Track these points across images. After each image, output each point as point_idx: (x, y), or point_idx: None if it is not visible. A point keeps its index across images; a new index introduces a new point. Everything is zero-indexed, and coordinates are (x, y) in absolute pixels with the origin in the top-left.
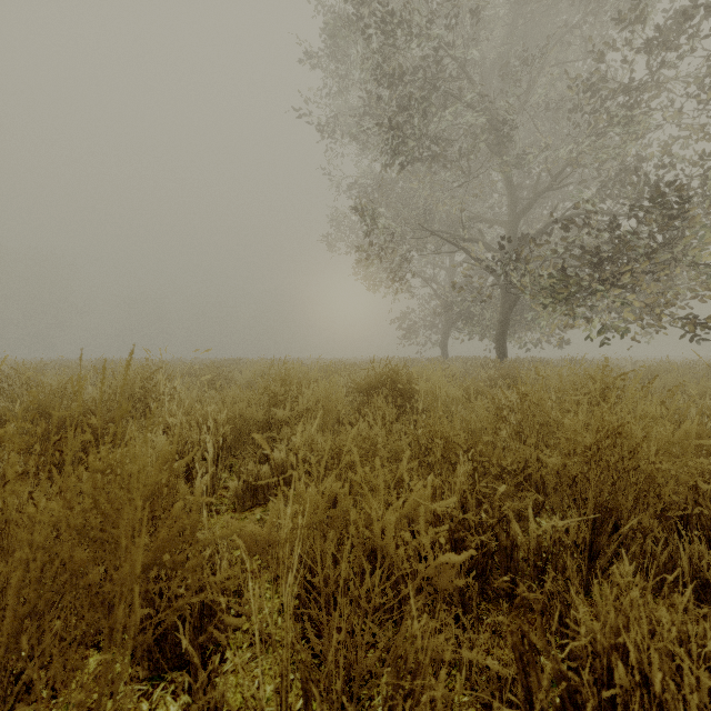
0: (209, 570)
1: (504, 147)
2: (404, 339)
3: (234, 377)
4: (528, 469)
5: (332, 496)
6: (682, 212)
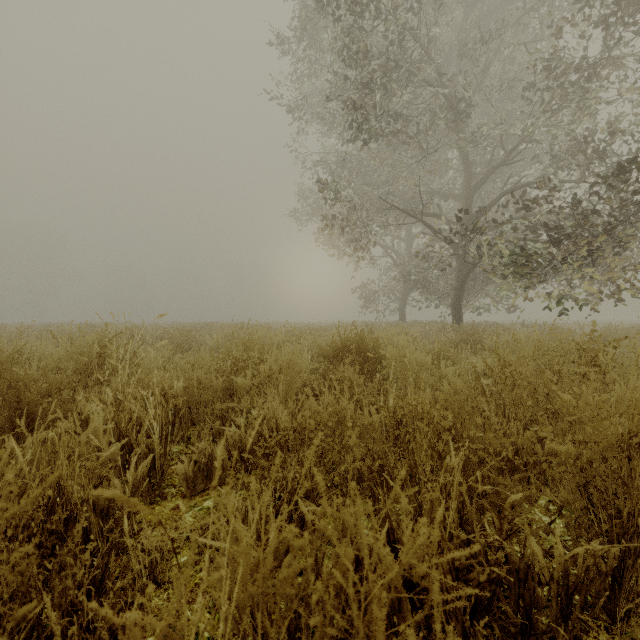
0: (104, 637)
1: (461, 123)
2: (366, 305)
3: (206, 340)
4: (542, 466)
5: (282, 548)
6: (638, 181)
